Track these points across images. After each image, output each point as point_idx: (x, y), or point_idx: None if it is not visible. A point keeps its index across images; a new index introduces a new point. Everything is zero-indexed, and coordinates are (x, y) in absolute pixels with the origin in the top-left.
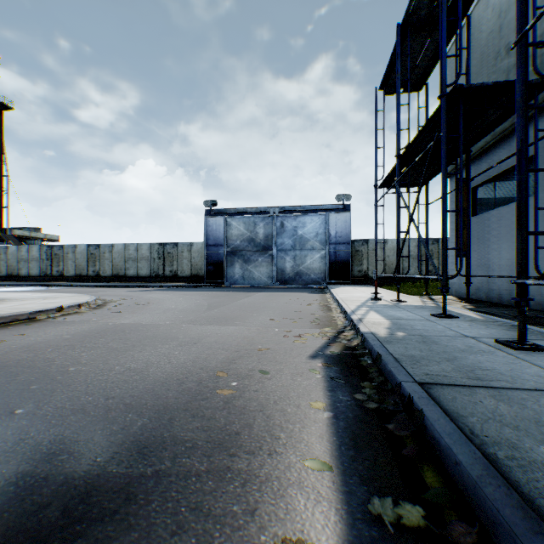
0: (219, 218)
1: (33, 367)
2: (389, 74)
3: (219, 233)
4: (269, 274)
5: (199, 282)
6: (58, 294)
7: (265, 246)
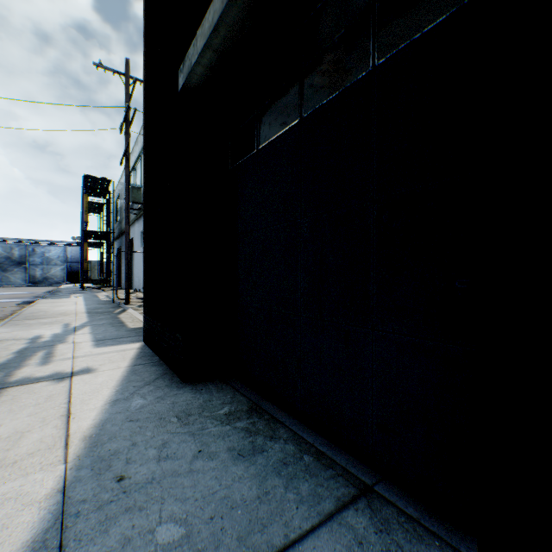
0: None
1: None
2: None
3: None
4: (25, 279)
5: None
6: None
7: (21, 262)
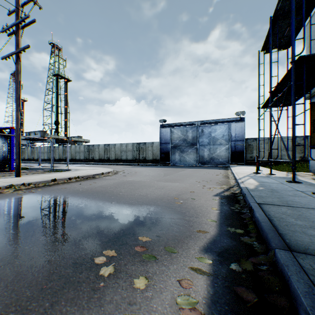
0: (167, 128)
1: (107, 192)
2: (267, 42)
3: (167, 136)
4: (195, 159)
5: (156, 163)
6: (96, 167)
7: (192, 143)
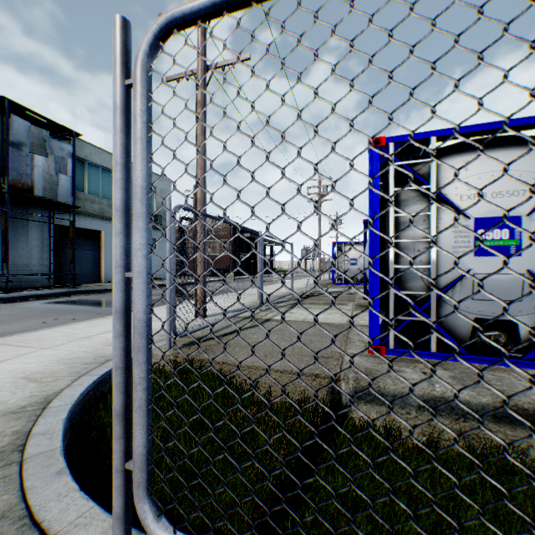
0: None
1: (51, 311)
2: None
3: None
4: None
5: None
6: None
7: None
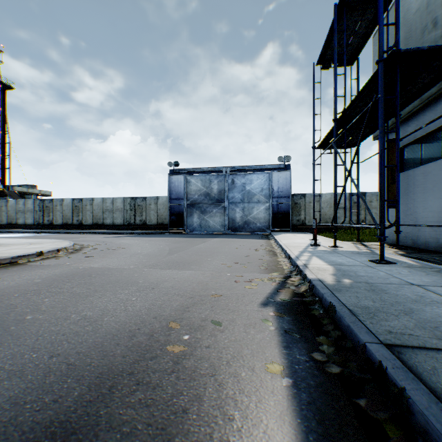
0: (180, 176)
1: None
2: (326, 50)
3: (180, 189)
4: (222, 223)
5: (164, 230)
6: (43, 240)
7: (219, 199)
